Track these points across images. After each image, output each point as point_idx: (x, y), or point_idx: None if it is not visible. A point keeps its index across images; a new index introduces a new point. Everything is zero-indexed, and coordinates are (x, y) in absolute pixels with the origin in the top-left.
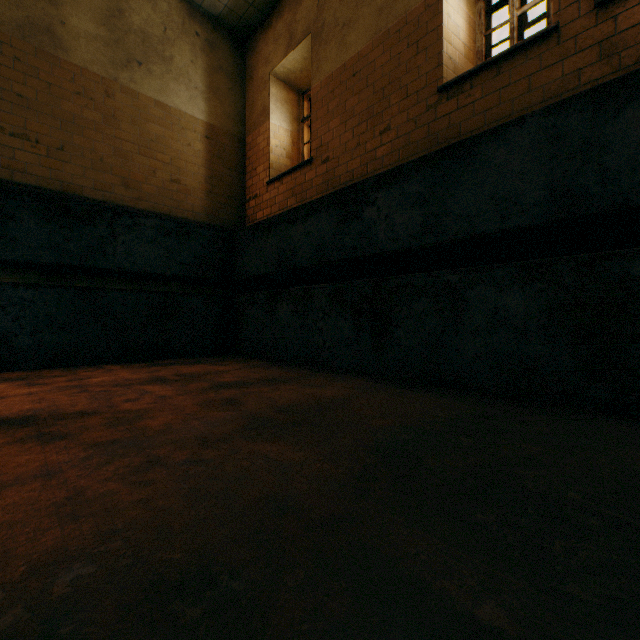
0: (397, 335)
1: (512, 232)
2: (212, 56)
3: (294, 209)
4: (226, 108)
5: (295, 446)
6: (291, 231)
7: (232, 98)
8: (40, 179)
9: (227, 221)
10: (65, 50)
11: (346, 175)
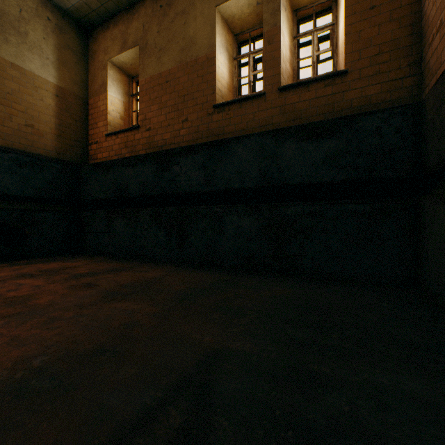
0: (191, 240)
1: (245, 189)
2: (61, 37)
3: (127, 158)
4: (73, 76)
5: (135, 302)
6: (125, 172)
7: (78, 70)
8: None
9: (74, 158)
10: None
11: (162, 141)
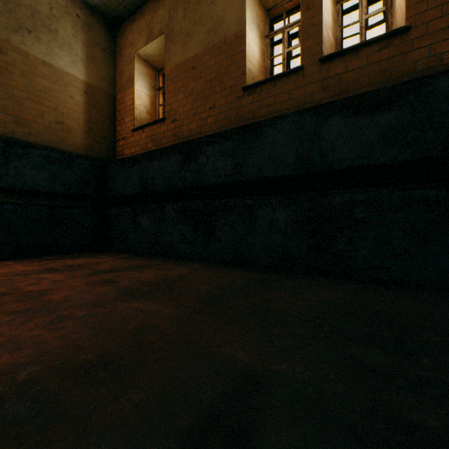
0: (219, 236)
1: (280, 178)
2: (90, 33)
3: (152, 151)
4: (101, 73)
5: (154, 302)
6: (150, 166)
7: (106, 66)
8: None
9: (102, 154)
10: None
11: (188, 132)
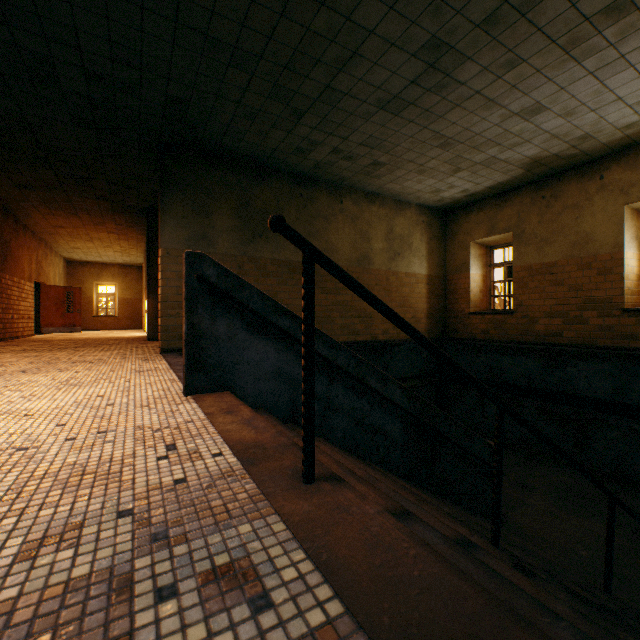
0: (594, 446)
1: None
2: (429, 231)
3: (503, 346)
4: (436, 260)
5: (591, 519)
6: (500, 359)
7: (439, 252)
8: (364, 336)
9: (436, 333)
10: (372, 263)
11: (544, 332)
